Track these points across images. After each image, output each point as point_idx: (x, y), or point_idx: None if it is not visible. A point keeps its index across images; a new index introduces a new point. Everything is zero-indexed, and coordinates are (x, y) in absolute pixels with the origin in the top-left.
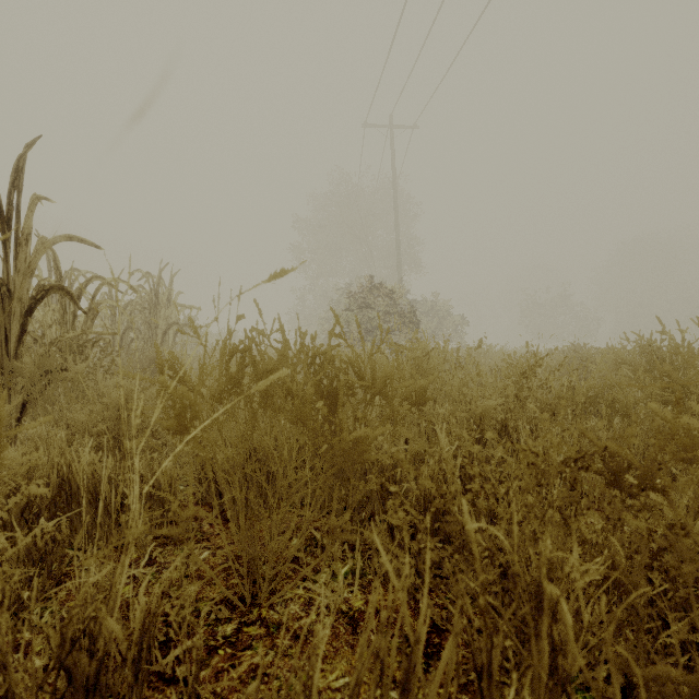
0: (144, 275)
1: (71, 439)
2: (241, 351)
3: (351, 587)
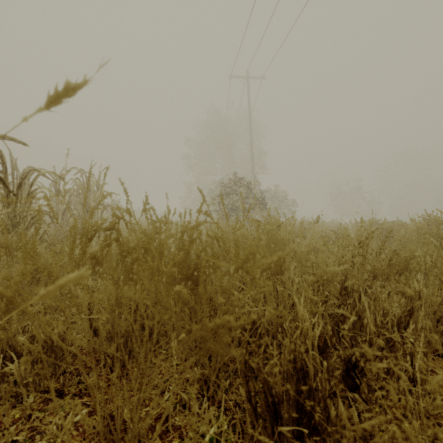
0: (79, 171)
1: None
2: (104, 228)
3: None
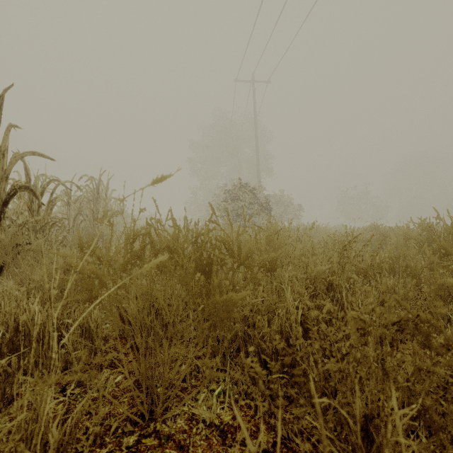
0: (89, 178)
1: (30, 293)
2: (143, 234)
3: (222, 404)
